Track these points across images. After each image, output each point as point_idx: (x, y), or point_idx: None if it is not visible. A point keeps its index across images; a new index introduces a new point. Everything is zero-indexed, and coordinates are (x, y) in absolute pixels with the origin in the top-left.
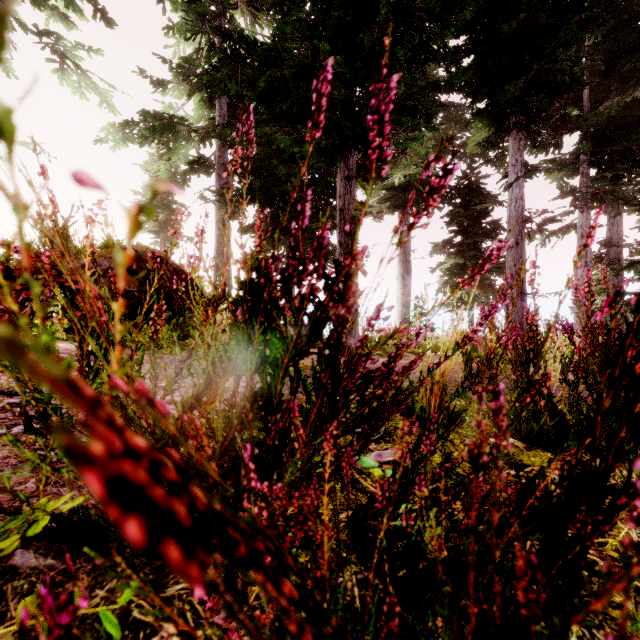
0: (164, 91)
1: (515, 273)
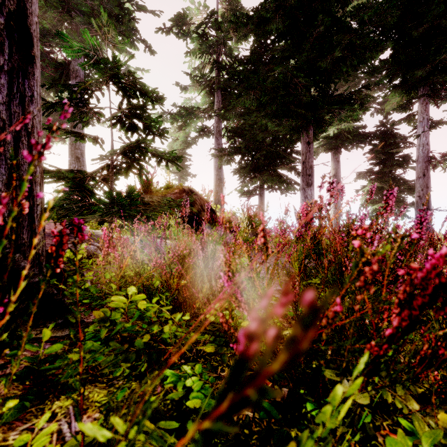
0: (186, 91)
1: (422, 195)
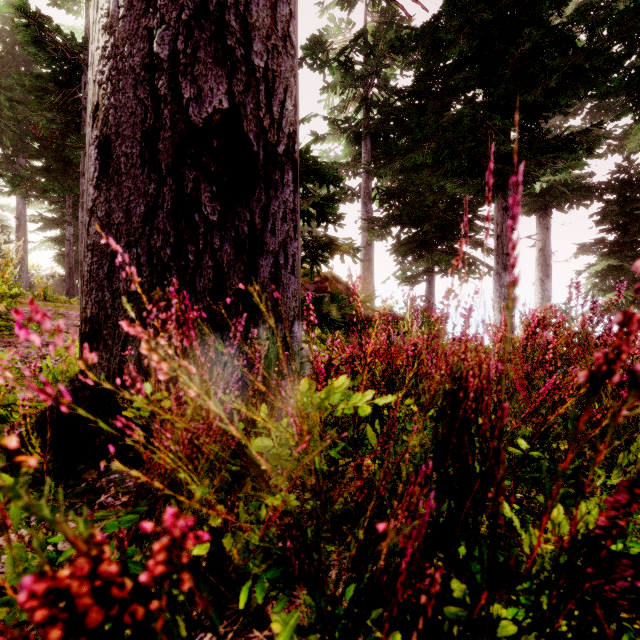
0: (323, 141)
1: None
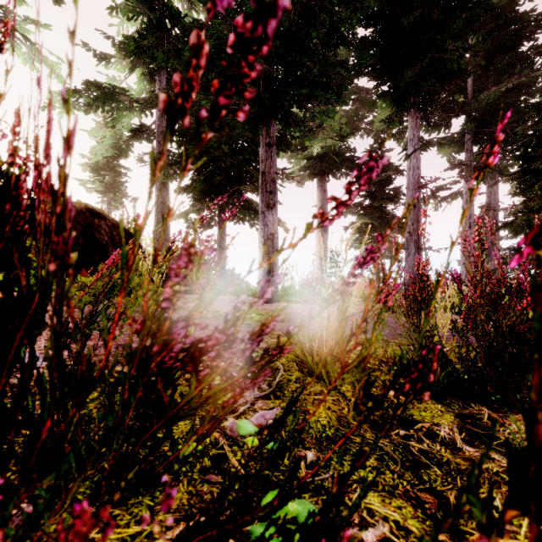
0: (107, 64)
1: (413, 231)
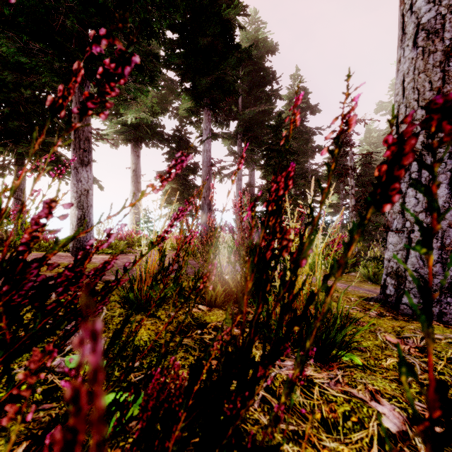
0: None
1: (206, 196)
